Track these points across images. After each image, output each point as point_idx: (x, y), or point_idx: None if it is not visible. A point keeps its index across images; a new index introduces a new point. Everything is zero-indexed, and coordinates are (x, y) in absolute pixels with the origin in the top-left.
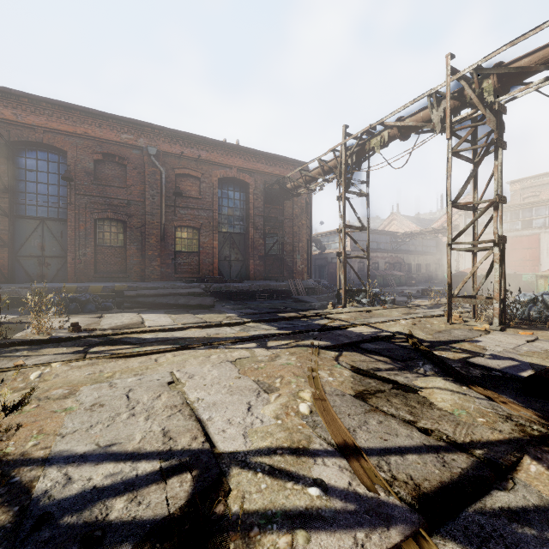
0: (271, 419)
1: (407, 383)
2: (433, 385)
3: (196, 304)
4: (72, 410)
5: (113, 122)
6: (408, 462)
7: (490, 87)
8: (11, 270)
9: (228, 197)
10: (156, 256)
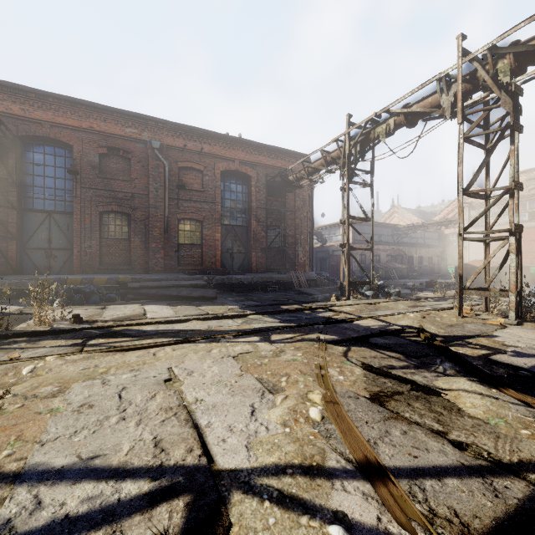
0: (278, 427)
1: (427, 384)
2: (458, 387)
3: (199, 296)
4: (58, 411)
5: (118, 116)
6: (448, 489)
7: (505, 68)
8: (19, 262)
9: (230, 190)
10: (160, 249)
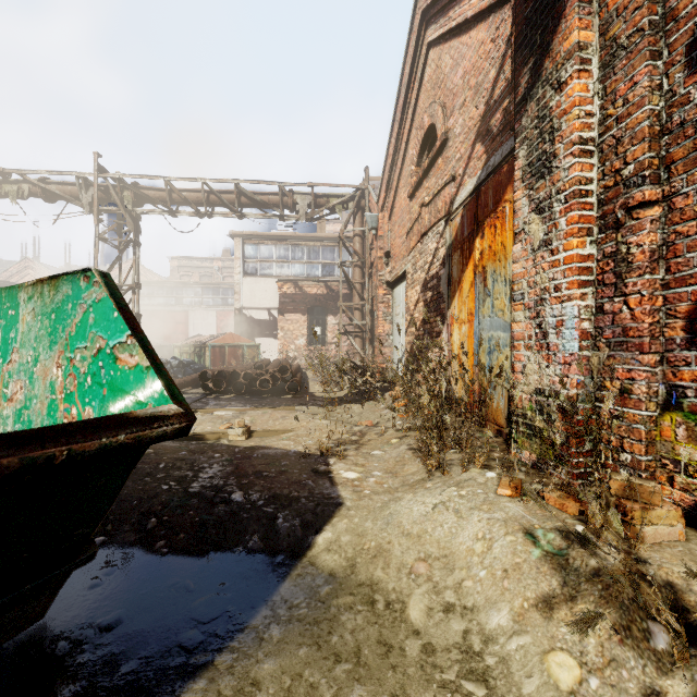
0: None
1: None
2: None
3: None
4: None
5: None
6: None
7: (129, 198)
8: None
9: None
10: None
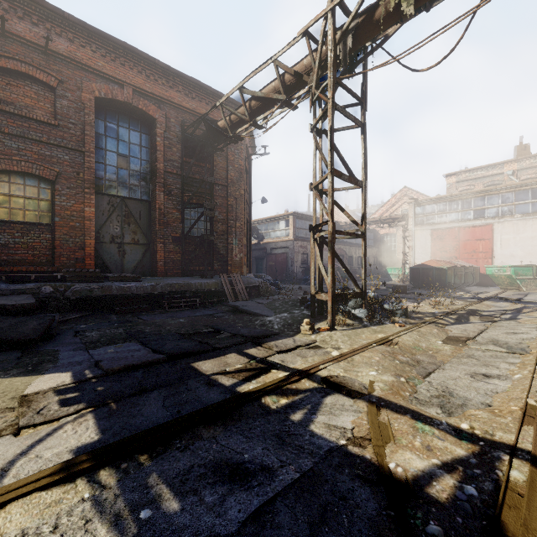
0: None
1: None
2: None
3: None
4: None
5: None
6: None
7: None
8: None
9: (118, 137)
10: None
